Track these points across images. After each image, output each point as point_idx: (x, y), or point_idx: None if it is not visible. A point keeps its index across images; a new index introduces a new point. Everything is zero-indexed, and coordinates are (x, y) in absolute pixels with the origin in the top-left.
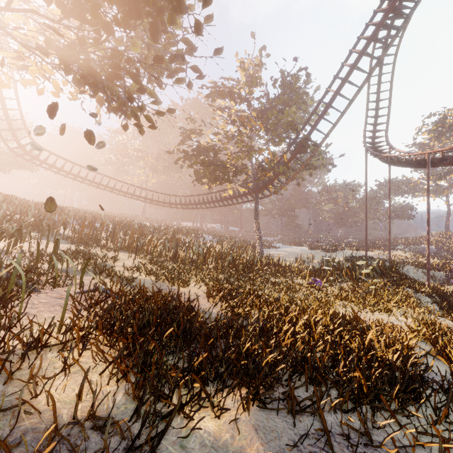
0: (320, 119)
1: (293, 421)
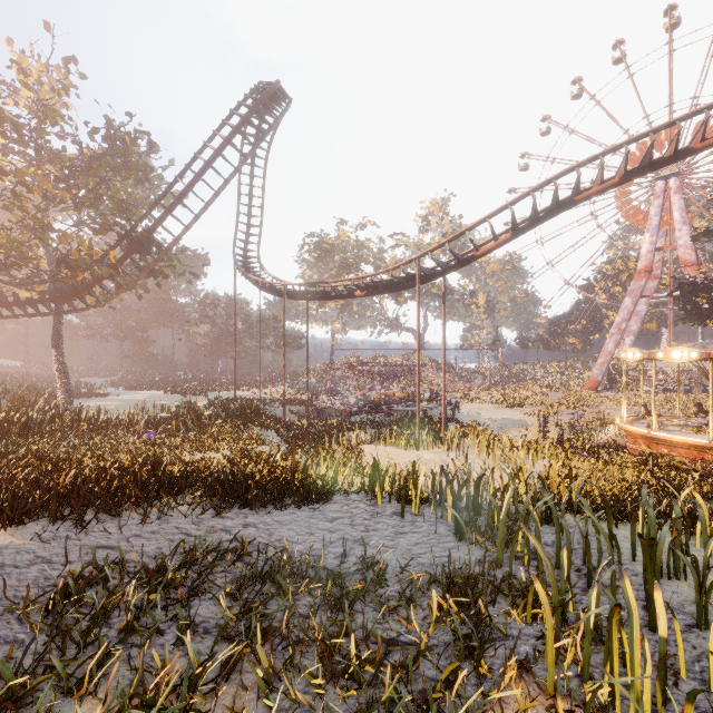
0: (167, 215)
1: (53, 523)
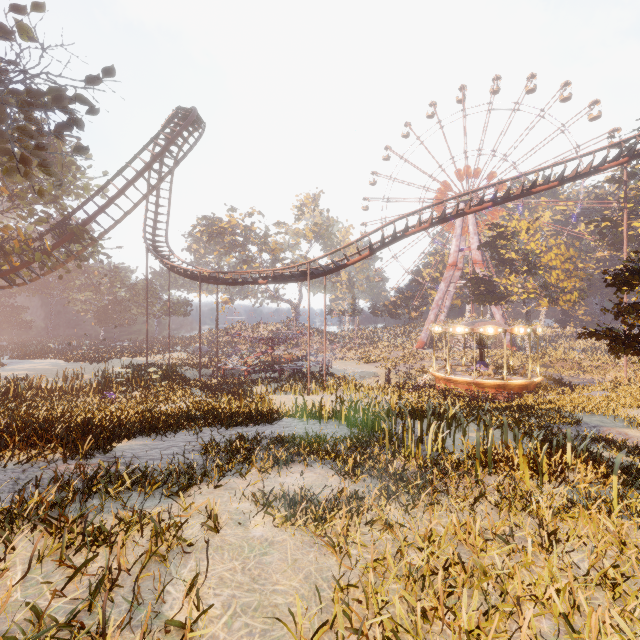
0: (101, 212)
1: (150, 436)
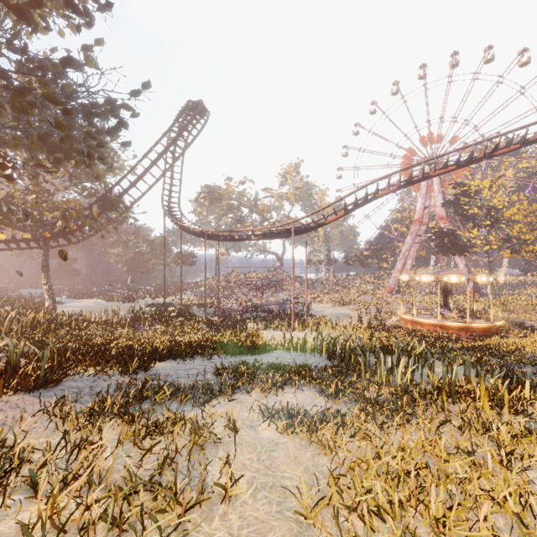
0: (132, 187)
1: (175, 360)
